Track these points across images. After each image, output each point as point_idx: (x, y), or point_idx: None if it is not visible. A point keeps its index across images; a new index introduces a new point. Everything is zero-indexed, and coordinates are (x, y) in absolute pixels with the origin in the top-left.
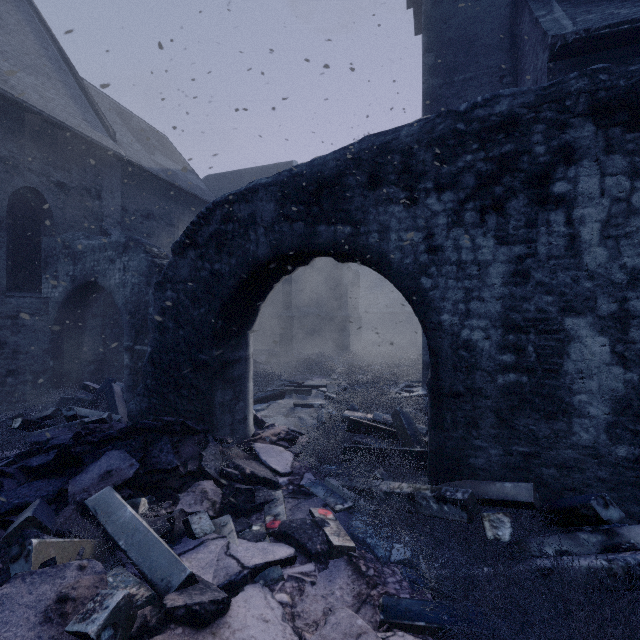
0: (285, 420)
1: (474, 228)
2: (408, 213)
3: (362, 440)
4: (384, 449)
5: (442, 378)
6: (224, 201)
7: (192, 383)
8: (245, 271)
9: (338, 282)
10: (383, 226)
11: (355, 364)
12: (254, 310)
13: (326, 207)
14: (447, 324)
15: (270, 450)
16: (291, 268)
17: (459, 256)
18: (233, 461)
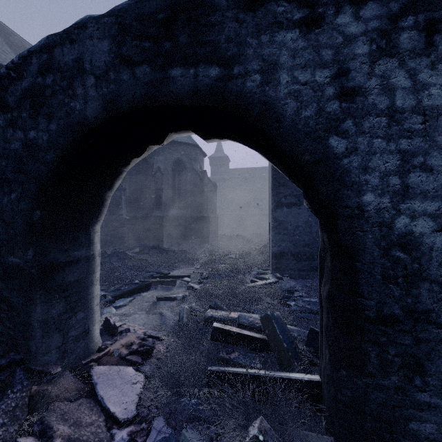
0: (145, 318)
1: (415, 57)
2: (307, 41)
3: (229, 356)
4: (260, 377)
5: (363, 293)
6: (42, 45)
7: (2, 295)
8: (69, 139)
9: (200, 189)
10: (268, 63)
11: (214, 254)
12: (96, 199)
13: (182, 40)
14: (372, 208)
15: (114, 375)
16: (141, 145)
17: (391, 101)
18: (42, 418)
